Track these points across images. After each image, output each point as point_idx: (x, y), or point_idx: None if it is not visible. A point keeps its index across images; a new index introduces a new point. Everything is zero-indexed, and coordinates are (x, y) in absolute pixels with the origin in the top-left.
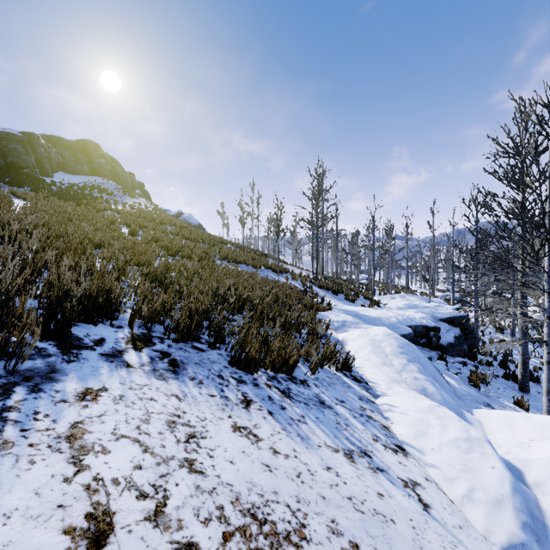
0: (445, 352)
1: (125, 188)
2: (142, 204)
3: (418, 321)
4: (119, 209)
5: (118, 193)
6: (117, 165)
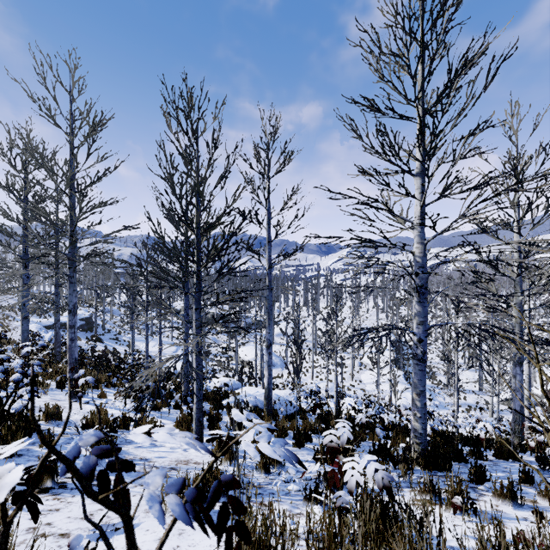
0: None
1: None
2: None
3: (62, 321)
4: None
5: None
6: None
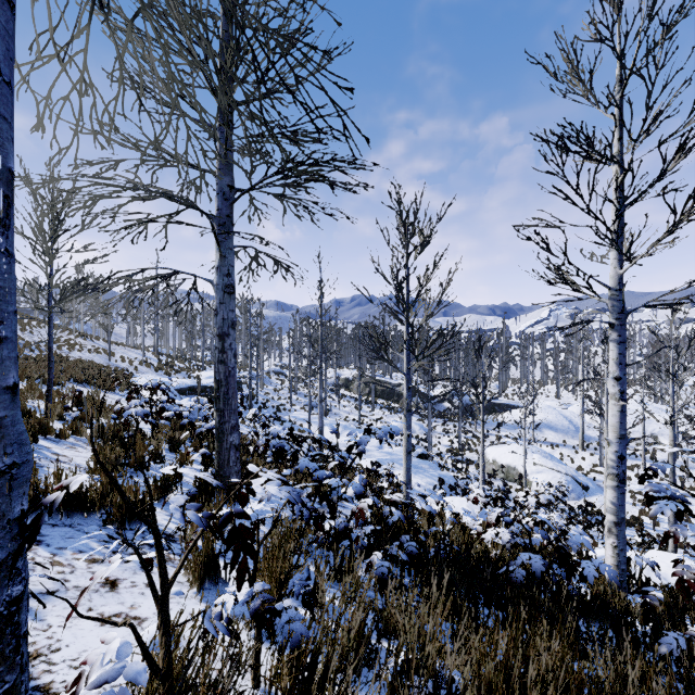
0: None
1: None
2: None
3: (200, 384)
4: None
5: None
6: None
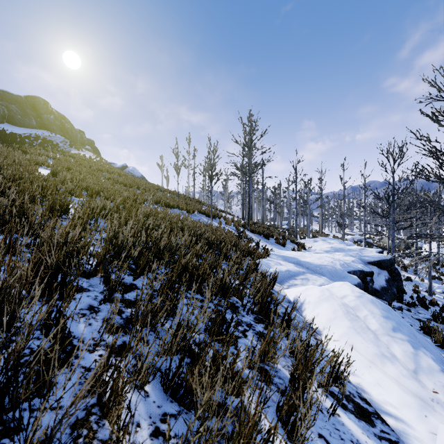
0: (379, 297)
1: (73, 142)
2: (87, 156)
3: (354, 266)
4: (55, 155)
5: (64, 145)
6: (66, 122)
